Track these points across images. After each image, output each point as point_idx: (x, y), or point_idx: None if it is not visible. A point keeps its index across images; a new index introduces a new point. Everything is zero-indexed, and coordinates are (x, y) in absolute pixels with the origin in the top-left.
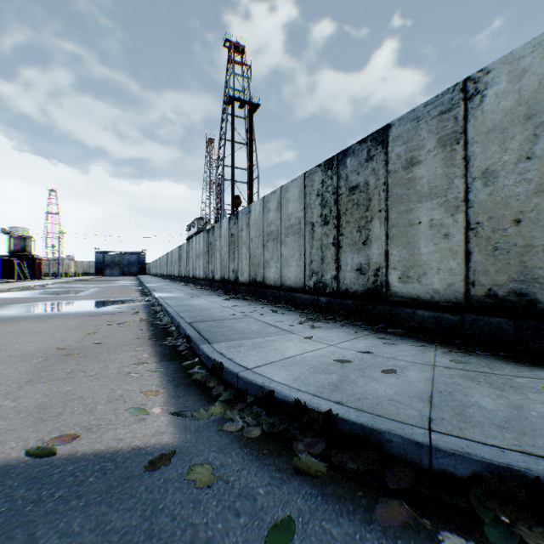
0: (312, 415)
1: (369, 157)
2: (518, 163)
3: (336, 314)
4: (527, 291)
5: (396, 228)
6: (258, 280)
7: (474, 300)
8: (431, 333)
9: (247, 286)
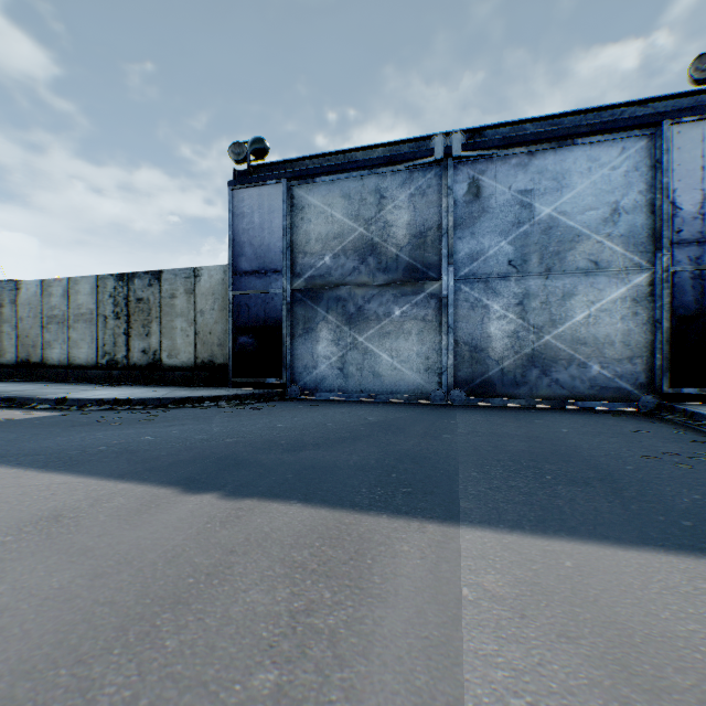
0: (122, 401)
1: (151, 284)
2: (211, 311)
3: (127, 381)
4: (213, 360)
5: (166, 329)
6: (35, 360)
7: (198, 365)
8: (182, 382)
9: (15, 368)
